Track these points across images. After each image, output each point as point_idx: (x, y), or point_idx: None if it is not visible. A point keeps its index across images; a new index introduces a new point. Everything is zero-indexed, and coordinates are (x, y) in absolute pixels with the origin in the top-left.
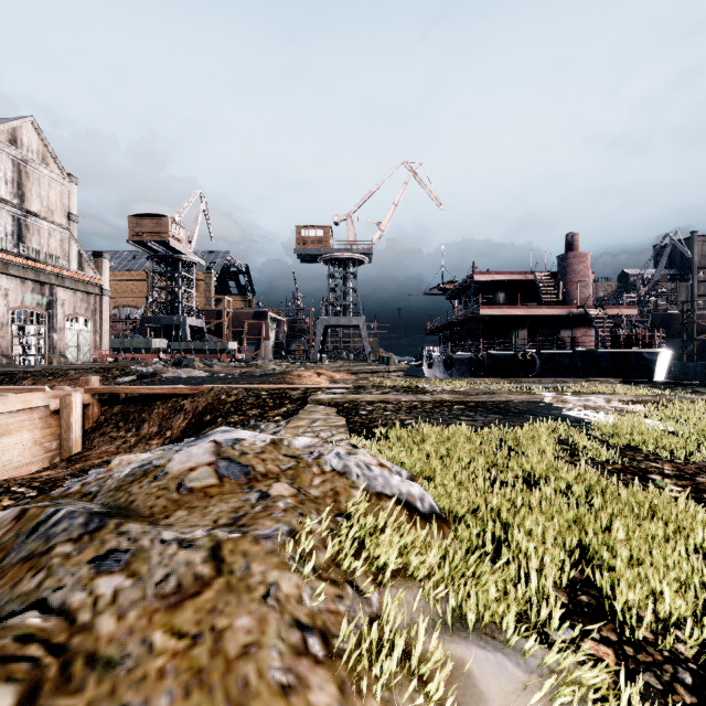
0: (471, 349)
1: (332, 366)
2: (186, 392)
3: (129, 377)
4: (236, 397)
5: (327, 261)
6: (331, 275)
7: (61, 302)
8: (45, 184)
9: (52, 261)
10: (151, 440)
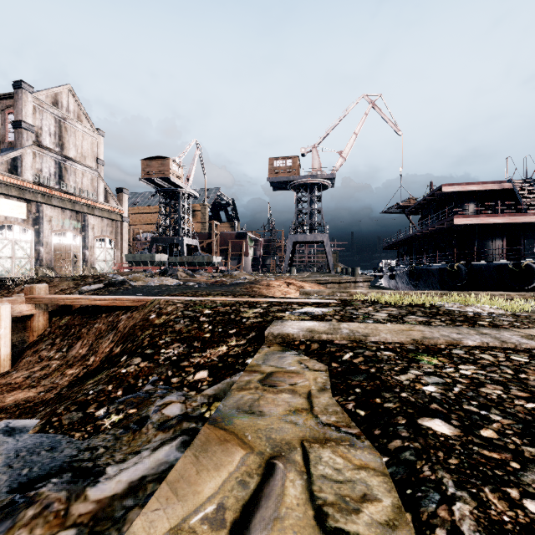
0: (442, 259)
1: (300, 277)
2: (129, 304)
3: (95, 285)
4: (166, 317)
5: (295, 188)
6: (299, 198)
7: (91, 227)
8: (80, 136)
9: (85, 195)
10: (69, 368)
